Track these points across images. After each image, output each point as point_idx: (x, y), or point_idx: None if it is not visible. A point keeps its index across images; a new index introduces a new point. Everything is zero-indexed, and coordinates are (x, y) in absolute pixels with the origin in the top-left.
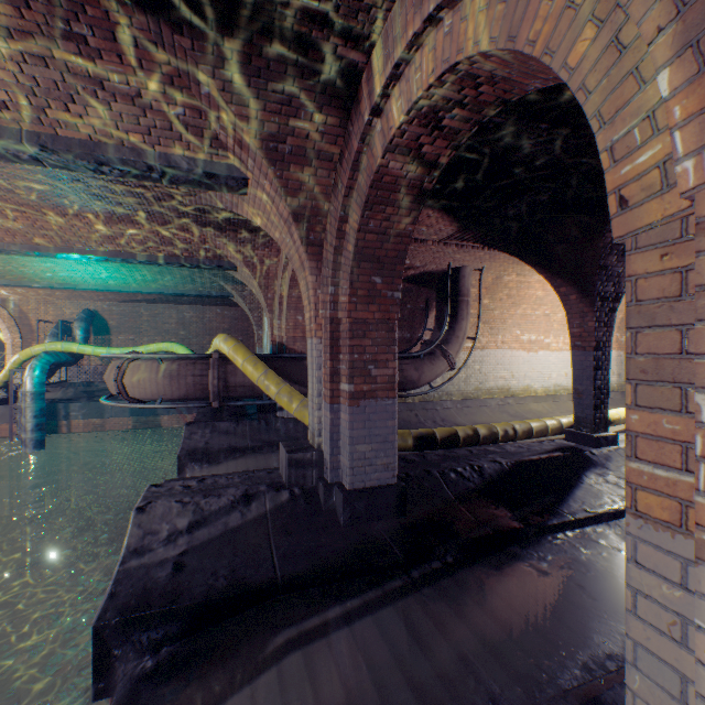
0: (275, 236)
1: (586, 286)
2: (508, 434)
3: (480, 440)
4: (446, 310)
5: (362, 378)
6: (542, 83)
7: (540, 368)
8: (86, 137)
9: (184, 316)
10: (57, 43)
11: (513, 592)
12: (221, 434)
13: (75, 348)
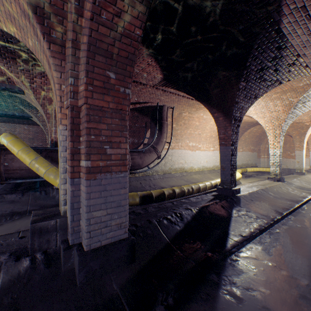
0: (30, 45)
1: (228, 112)
2: (189, 191)
3: (176, 195)
4: (156, 127)
5: (99, 155)
6: None
7: (197, 158)
8: None
9: (0, 129)
10: None
11: None
12: (8, 203)
13: None
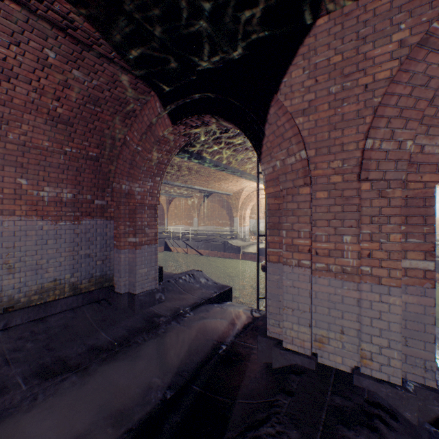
0: None
1: None
2: None
3: None
4: None
5: None
6: (165, 135)
7: None
8: None
9: None
10: None
11: (173, 357)
12: None
13: None
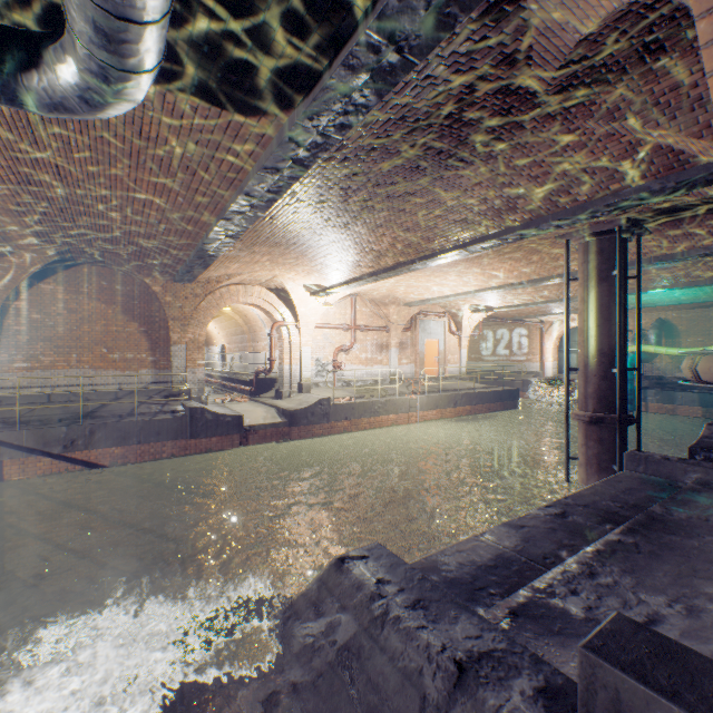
0: None
1: None
2: None
3: None
4: None
5: None
6: None
7: None
8: (678, 251)
9: None
10: (671, 232)
11: None
12: None
13: (650, 349)
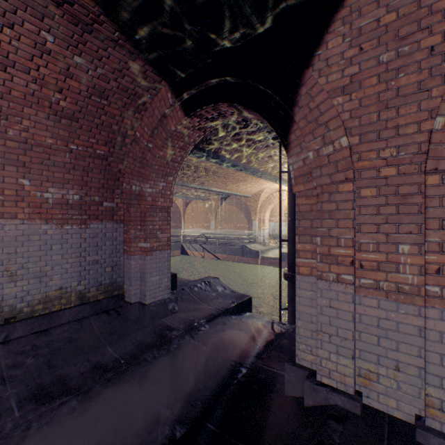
0: None
1: None
2: None
3: None
4: None
5: None
6: (177, 129)
7: None
8: None
9: None
10: None
11: (185, 380)
12: None
13: None
